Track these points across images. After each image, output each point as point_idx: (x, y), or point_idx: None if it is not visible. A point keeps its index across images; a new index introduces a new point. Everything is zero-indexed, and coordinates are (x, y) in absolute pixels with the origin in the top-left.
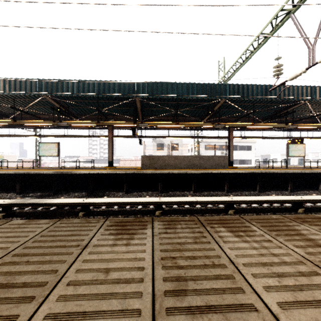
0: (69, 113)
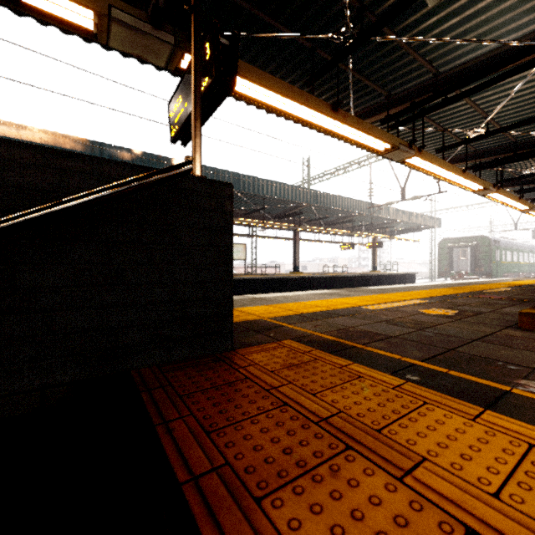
0: (442, 90)
